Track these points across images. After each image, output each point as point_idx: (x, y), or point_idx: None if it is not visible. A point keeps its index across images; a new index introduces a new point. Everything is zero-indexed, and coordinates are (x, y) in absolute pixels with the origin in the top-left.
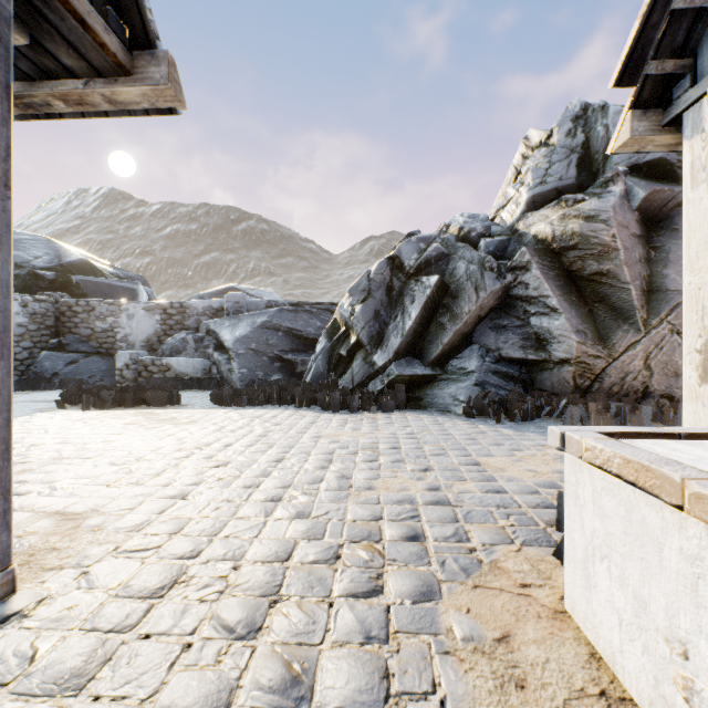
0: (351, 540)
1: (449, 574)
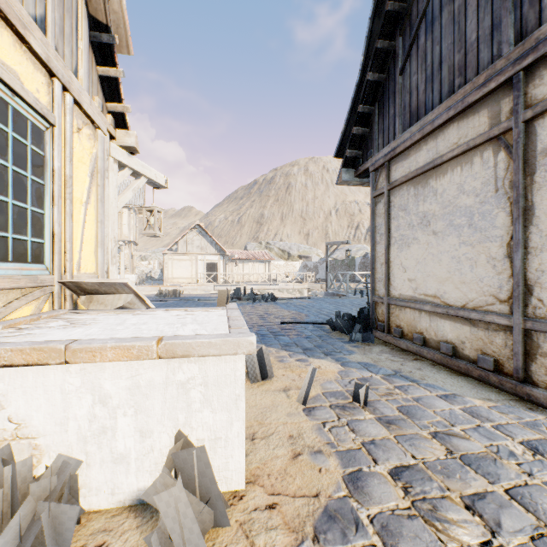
0: (495, 546)
1: (344, 505)
